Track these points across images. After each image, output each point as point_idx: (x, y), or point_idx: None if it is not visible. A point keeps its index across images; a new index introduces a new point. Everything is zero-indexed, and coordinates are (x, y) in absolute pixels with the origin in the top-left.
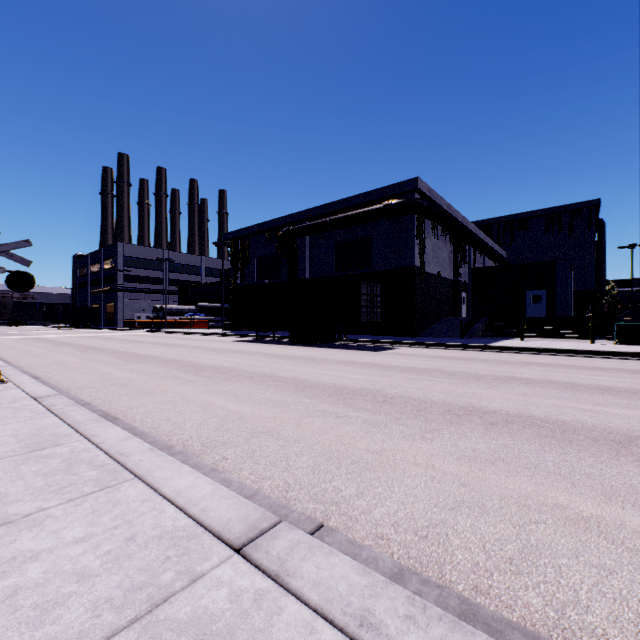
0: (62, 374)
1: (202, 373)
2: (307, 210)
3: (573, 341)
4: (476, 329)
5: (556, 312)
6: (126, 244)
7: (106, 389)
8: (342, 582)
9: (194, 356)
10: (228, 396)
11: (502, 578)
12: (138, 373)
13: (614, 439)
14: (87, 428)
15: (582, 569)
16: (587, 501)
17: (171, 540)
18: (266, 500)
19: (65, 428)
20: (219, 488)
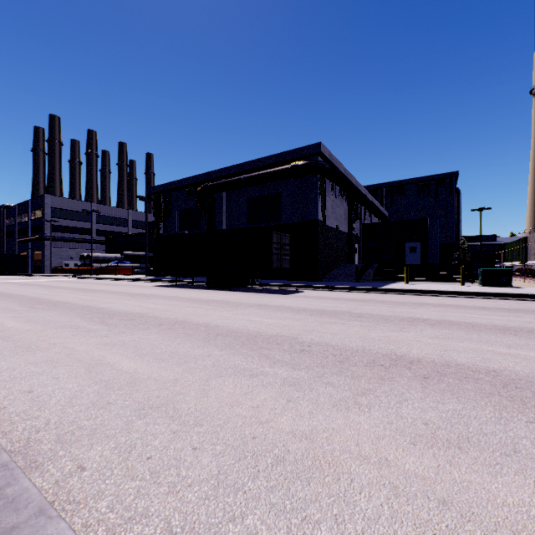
0: None
1: (108, 320)
2: (224, 168)
3: (446, 284)
4: (368, 274)
5: (428, 260)
6: (54, 196)
7: None
8: None
9: (108, 301)
10: (126, 350)
11: None
12: (34, 322)
13: None
14: None
15: None
16: None
17: None
18: None
19: None
20: None
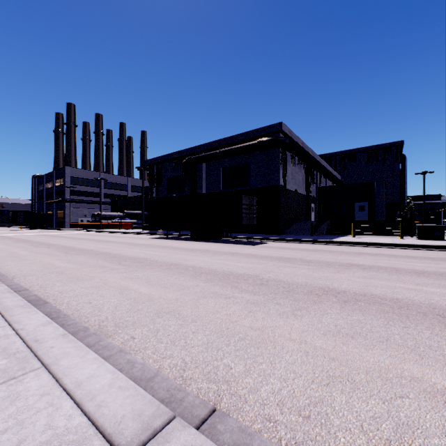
0: (13, 264)
1: (123, 262)
2: (203, 144)
3: (388, 237)
4: (322, 229)
5: (375, 217)
6: (72, 168)
7: (45, 276)
8: None
9: (119, 249)
10: (141, 281)
11: None
12: (74, 263)
13: (439, 313)
14: (13, 314)
15: None
16: (436, 373)
17: None
18: (164, 382)
19: None
20: (118, 377)
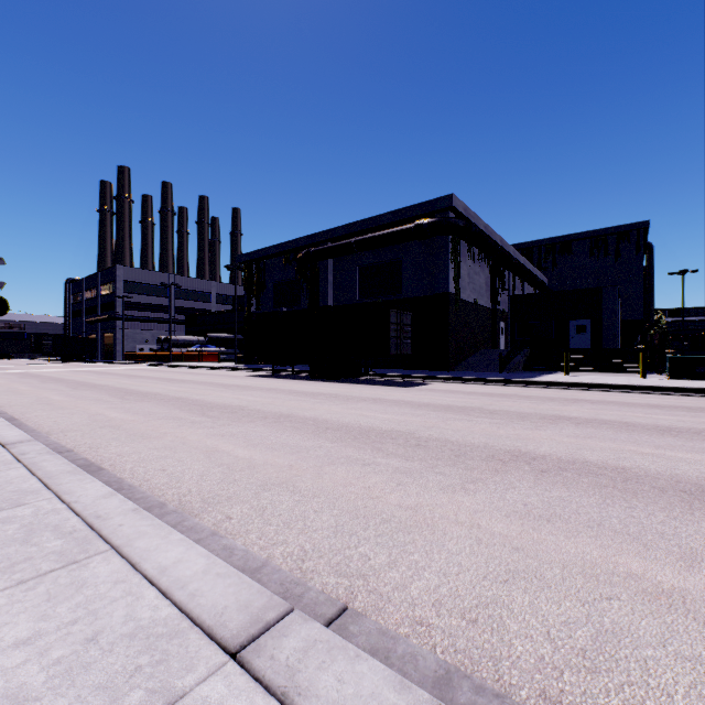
0: (45, 415)
1: (209, 413)
2: (330, 230)
3: (622, 375)
4: (516, 362)
5: (602, 344)
6: (126, 267)
7: (94, 432)
8: (372, 704)
9: (201, 393)
10: (237, 440)
11: (575, 679)
12: (134, 413)
13: (684, 489)
14: (60, 483)
15: (673, 663)
16: (665, 569)
17: (146, 640)
18: (276, 574)
19: (33, 483)
20: (215, 563)
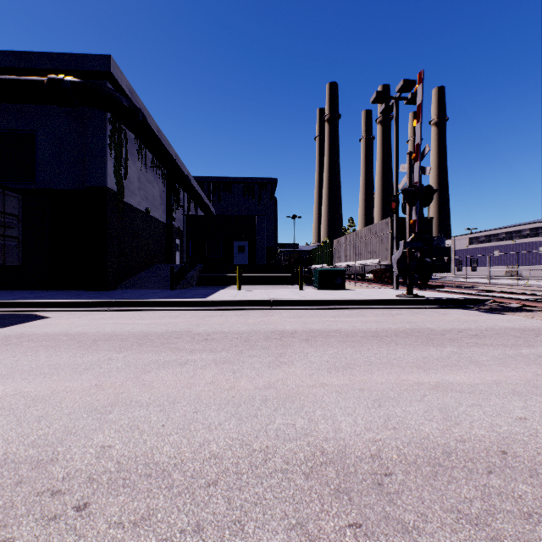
0: None
1: None
2: None
3: (281, 287)
4: (190, 277)
5: (256, 261)
6: None
7: None
8: None
9: None
10: None
11: None
12: None
13: None
14: None
15: None
16: None
17: None
18: None
19: None
20: None
